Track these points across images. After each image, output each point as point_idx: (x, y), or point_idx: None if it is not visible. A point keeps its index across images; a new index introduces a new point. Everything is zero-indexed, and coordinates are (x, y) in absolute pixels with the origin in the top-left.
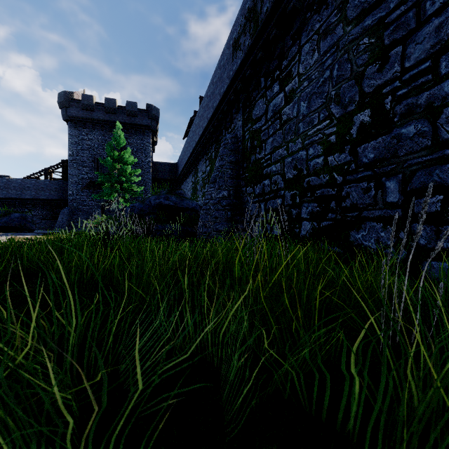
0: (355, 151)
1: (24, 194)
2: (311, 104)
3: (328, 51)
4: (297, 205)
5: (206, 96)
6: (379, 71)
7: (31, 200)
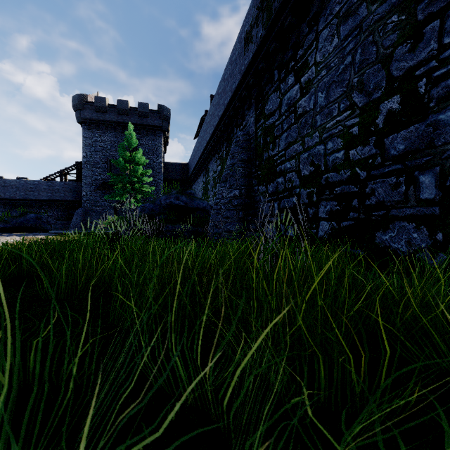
0: (381, 142)
1: (40, 195)
2: (329, 95)
3: (350, 35)
4: (313, 203)
5: (217, 94)
6: (410, 51)
7: (47, 201)
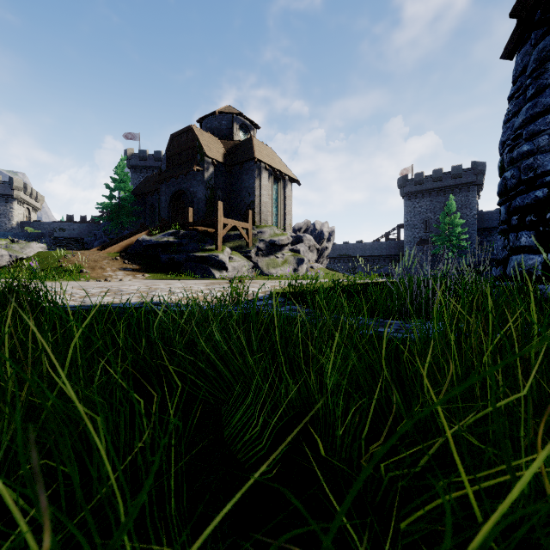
0: None
1: (373, 253)
2: None
3: None
4: None
5: None
6: None
7: (378, 256)
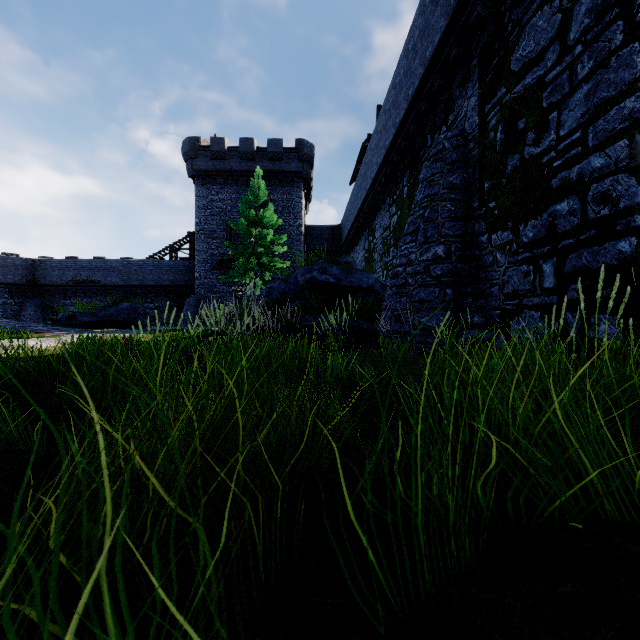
0: None
1: (146, 280)
2: None
3: None
4: None
5: (392, 87)
6: None
7: (154, 287)
